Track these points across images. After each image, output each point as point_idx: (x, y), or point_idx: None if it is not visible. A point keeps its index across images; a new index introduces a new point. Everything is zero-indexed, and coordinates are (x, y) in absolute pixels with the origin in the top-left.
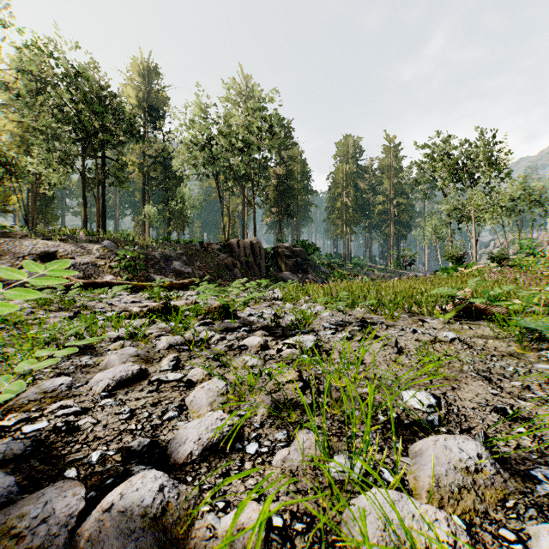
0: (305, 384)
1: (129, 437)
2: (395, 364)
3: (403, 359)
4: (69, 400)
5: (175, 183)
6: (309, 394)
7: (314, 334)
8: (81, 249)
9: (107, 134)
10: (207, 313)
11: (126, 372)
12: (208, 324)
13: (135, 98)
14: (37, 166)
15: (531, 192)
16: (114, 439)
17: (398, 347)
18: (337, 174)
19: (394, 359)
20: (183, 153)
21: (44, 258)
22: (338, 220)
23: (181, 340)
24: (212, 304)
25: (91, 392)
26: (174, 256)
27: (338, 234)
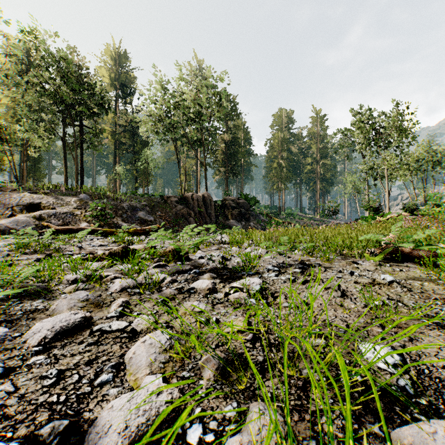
0: (255, 336)
1: (45, 414)
2: (342, 309)
3: (348, 303)
4: None
5: (141, 147)
6: (259, 347)
7: (259, 276)
8: (61, 201)
9: (84, 106)
10: (162, 256)
11: (67, 322)
12: (162, 266)
13: (108, 77)
14: (25, 133)
15: (434, 154)
16: (26, 419)
17: (341, 290)
18: (274, 140)
19: (339, 303)
20: (147, 123)
21: (29, 208)
22: (274, 177)
23: (133, 283)
24: (167, 248)
25: (25, 345)
26: (139, 206)
27: (274, 189)
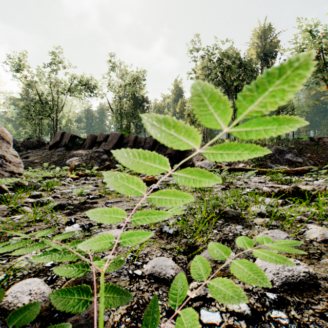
0: None
1: None
2: None
3: None
4: (234, 279)
5: None
6: None
7: None
8: None
9: (239, 81)
10: None
11: (291, 272)
12: None
13: (255, 54)
14: None
15: None
16: None
17: None
18: None
19: None
20: None
21: None
22: None
23: None
24: None
25: None
26: (286, 150)
27: None
